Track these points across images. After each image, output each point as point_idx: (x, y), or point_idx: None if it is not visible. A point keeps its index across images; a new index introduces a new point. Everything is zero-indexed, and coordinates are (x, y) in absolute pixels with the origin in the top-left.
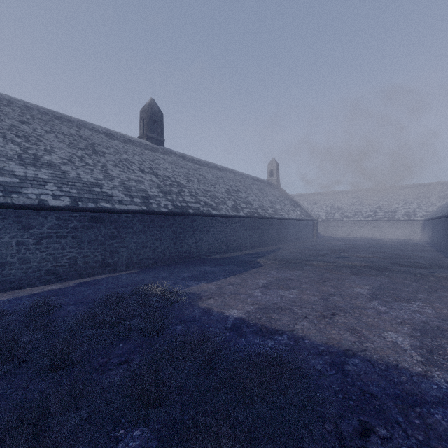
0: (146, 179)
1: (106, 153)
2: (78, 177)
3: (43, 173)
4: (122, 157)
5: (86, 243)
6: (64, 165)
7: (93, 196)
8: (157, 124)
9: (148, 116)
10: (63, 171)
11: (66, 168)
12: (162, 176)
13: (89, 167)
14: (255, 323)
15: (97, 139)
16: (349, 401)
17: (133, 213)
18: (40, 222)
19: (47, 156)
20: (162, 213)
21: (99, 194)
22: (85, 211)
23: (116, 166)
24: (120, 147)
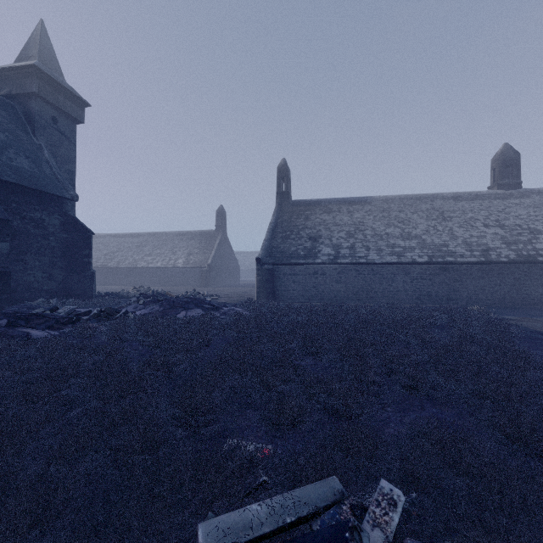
0: (489, 233)
1: (452, 217)
2: (431, 242)
3: (413, 243)
4: (467, 217)
5: (437, 284)
6: (423, 235)
7: (441, 254)
8: (512, 167)
9: (499, 164)
10: (423, 239)
11: (424, 237)
12: (510, 225)
13: (439, 233)
14: (533, 329)
15: (446, 206)
16: (537, 341)
17: (471, 264)
18: (413, 271)
19: (414, 231)
20: (501, 263)
21: (446, 252)
22: (436, 264)
23: (460, 227)
24: (465, 207)
